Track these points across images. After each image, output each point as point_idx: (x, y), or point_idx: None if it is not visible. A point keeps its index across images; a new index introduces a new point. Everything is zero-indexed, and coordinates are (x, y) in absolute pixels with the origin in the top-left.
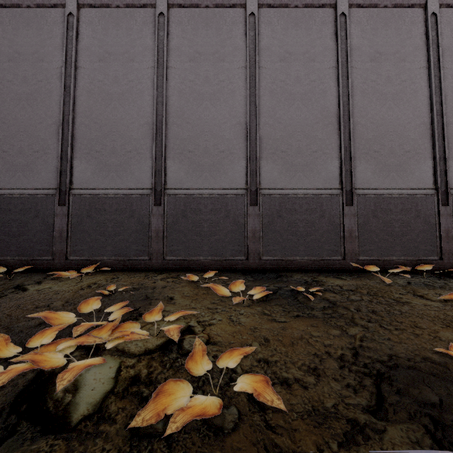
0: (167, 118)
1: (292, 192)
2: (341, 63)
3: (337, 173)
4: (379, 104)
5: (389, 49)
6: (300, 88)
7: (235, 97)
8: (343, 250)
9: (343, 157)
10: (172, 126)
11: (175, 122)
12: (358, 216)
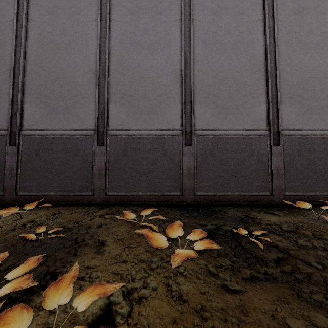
0: (109, 66)
1: (224, 132)
2: (267, 16)
3: (265, 115)
4: (302, 53)
5: (311, 3)
6: (230, 39)
7: (171, 47)
8: (271, 186)
9: (270, 101)
10: (114, 73)
11: (116, 69)
12: (284, 154)
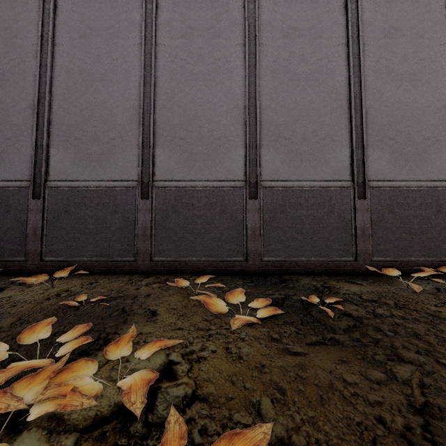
0: (156, 101)
1: (297, 184)
2: (352, 39)
3: (348, 162)
4: (395, 85)
5: (405, 24)
6: (305, 68)
7: (232, 77)
8: (355, 250)
9: (355, 145)
10: (161, 110)
11: (164, 105)
12: (372, 211)
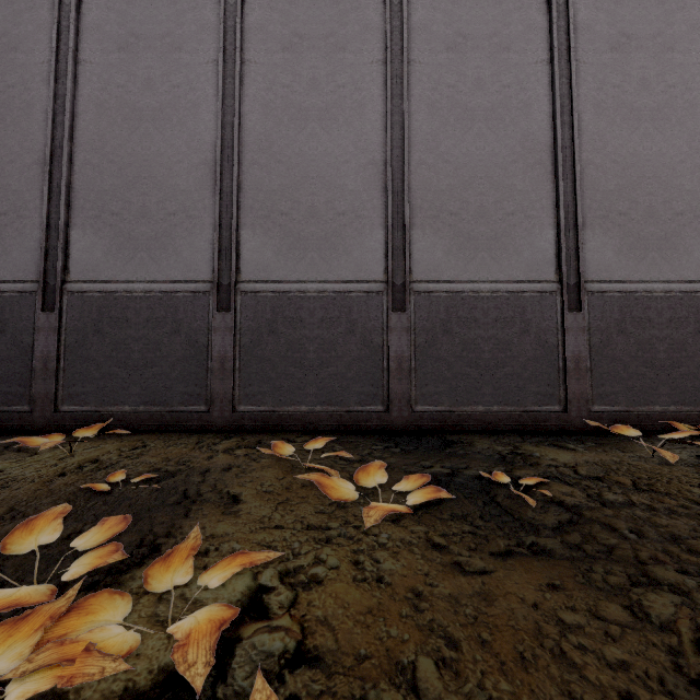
0: (241, 153)
1: (470, 287)
2: (558, 53)
3: (552, 252)
4: (627, 128)
5: (645, 28)
6: (483, 100)
7: (365, 115)
8: (564, 394)
9: (563, 223)
10: (250, 167)
11: (256, 160)
12: (591, 331)
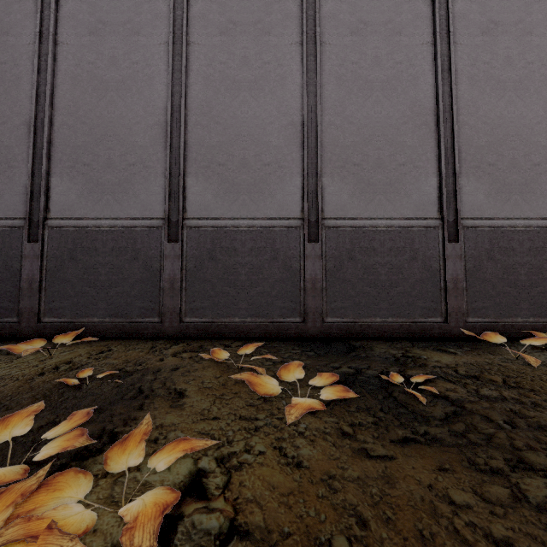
0: (187, 116)
1: (370, 223)
2: (440, 36)
3: (435, 195)
4: (495, 96)
5: (509, 17)
6: (380, 73)
7: (286, 86)
8: (445, 309)
9: (444, 172)
10: (194, 127)
11: (198, 121)
12: (466, 258)
